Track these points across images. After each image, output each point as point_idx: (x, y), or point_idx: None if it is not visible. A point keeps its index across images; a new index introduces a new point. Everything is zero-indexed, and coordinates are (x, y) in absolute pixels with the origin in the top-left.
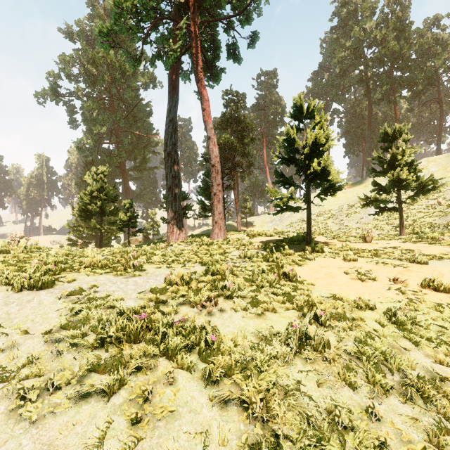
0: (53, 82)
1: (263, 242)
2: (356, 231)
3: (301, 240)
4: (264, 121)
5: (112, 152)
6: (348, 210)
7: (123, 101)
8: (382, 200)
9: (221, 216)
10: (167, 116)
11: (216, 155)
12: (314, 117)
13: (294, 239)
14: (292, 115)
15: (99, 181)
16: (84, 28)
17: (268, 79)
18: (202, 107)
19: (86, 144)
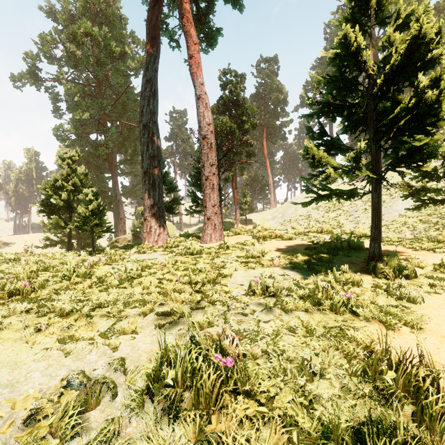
0: (31, 64)
1: (282, 250)
2: None
3: (347, 247)
4: (264, 111)
5: (98, 142)
6: (364, 205)
7: (112, 89)
8: (432, 189)
9: (215, 210)
10: (143, 75)
11: (209, 121)
12: (386, 22)
13: (333, 245)
14: (346, 18)
15: (66, 167)
16: (67, 6)
17: (269, 65)
18: (188, 54)
19: (66, 131)
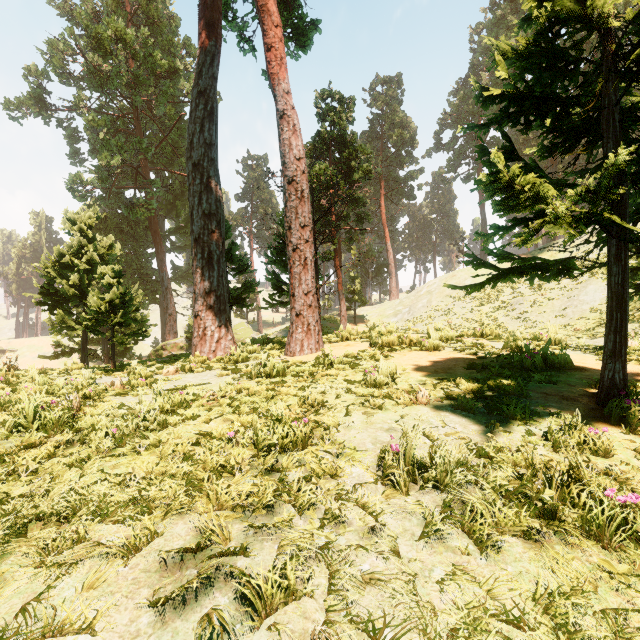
0: (35, 84)
1: (426, 369)
2: (561, 332)
3: (542, 364)
4: (382, 156)
5: (135, 201)
6: (534, 295)
7: (157, 122)
8: None
9: (309, 301)
10: (194, 84)
11: (299, 154)
12: None
13: (516, 361)
14: None
15: (77, 235)
16: None
17: (389, 88)
18: (264, 43)
19: (86, 184)
